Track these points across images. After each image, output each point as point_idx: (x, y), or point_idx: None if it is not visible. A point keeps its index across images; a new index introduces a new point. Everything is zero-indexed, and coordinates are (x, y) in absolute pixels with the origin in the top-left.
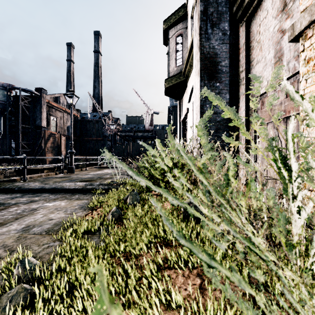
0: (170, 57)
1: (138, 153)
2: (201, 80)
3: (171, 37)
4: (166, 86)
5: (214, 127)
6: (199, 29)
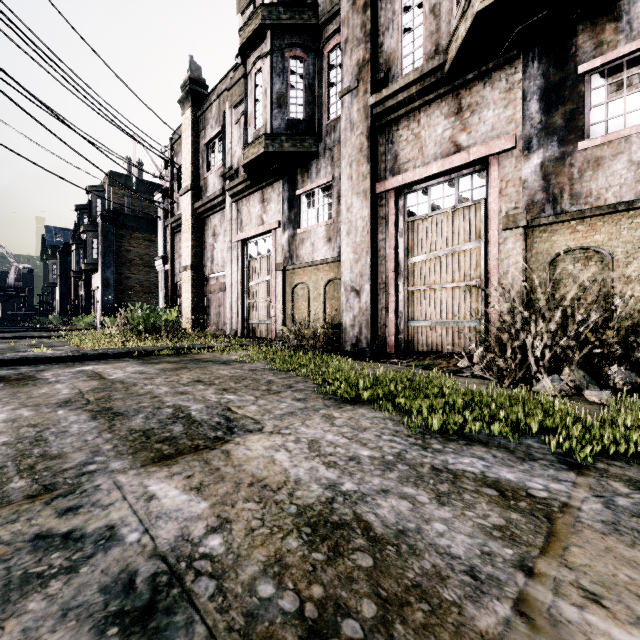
0: (49, 272)
1: (5, 314)
2: (60, 299)
3: (50, 263)
4: (47, 285)
5: (64, 310)
6: (59, 286)
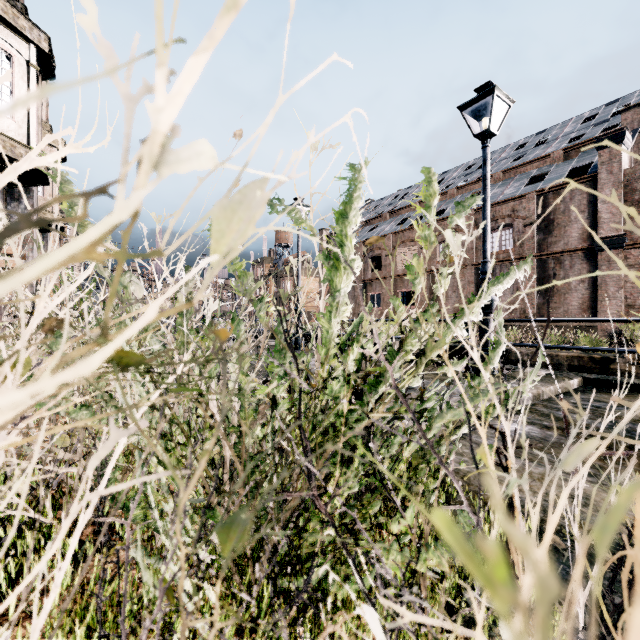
0: None
1: None
2: None
3: None
4: None
5: None
6: None
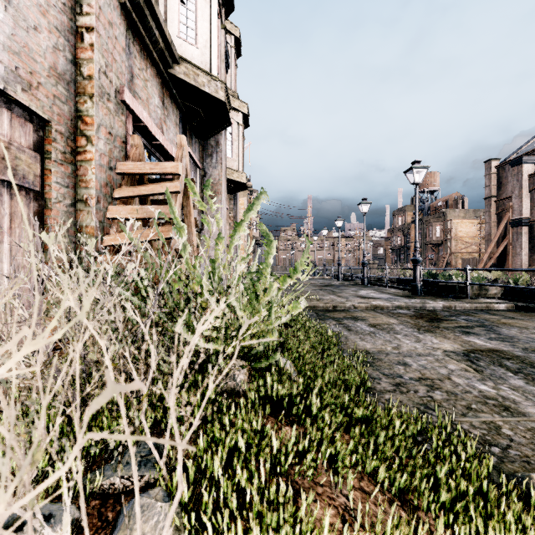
0: None
1: None
2: None
3: None
4: None
5: None
6: None
